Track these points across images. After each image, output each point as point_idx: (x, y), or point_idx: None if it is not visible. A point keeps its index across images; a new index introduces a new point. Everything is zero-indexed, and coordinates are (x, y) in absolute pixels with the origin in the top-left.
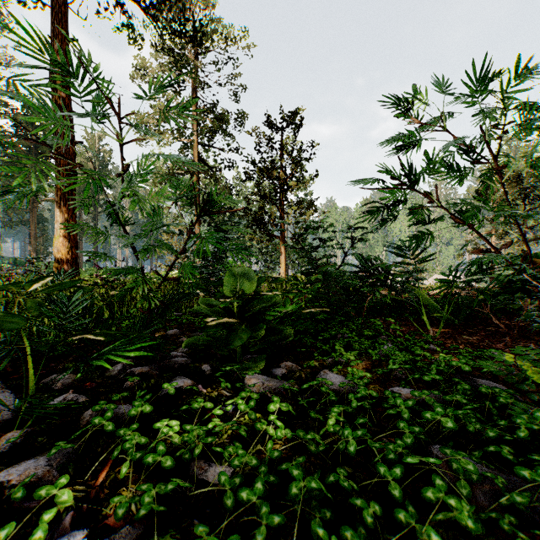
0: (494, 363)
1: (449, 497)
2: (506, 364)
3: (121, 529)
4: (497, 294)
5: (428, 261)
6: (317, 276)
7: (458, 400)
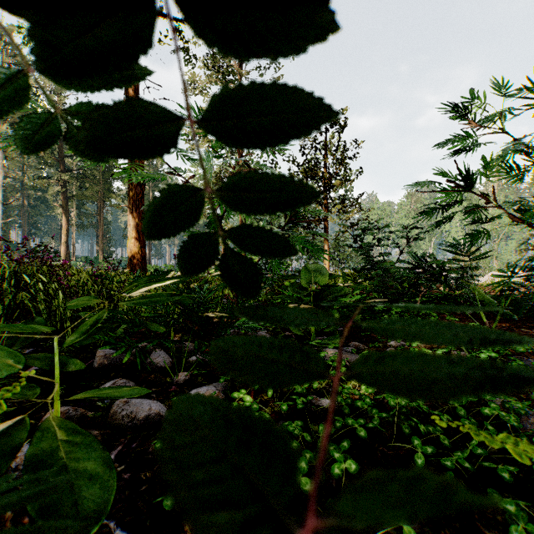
0: None
1: (500, 411)
2: None
3: (280, 422)
4: None
5: (483, 258)
6: (377, 271)
7: None
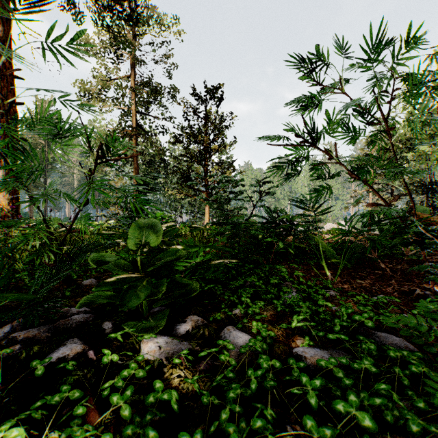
0: (392, 313)
1: None
2: (419, 329)
3: None
4: (393, 246)
5: (326, 213)
6: (226, 227)
7: (367, 368)
